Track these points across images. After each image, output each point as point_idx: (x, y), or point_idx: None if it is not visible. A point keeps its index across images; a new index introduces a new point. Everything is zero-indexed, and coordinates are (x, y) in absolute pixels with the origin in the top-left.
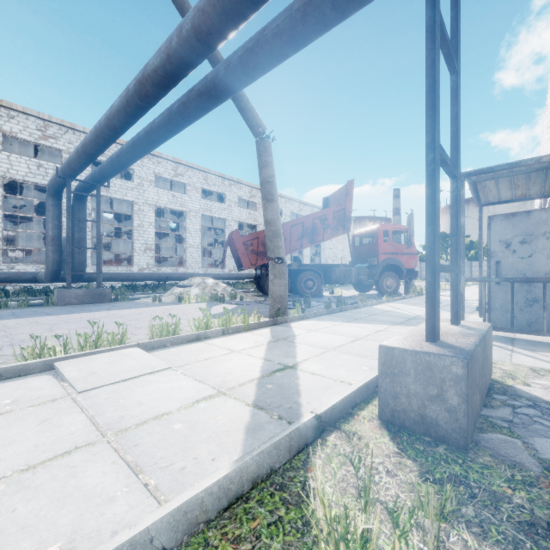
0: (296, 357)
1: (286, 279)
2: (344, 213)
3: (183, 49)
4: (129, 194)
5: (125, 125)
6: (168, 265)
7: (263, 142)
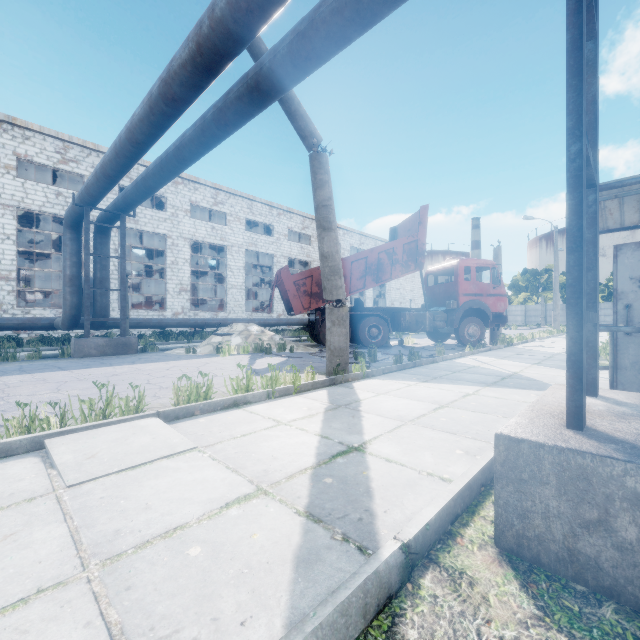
0: (362, 434)
1: (347, 327)
2: (416, 246)
3: (216, 34)
4: (161, 226)
5: (149, 139)
6: (207, 308)
7: (318, 156)
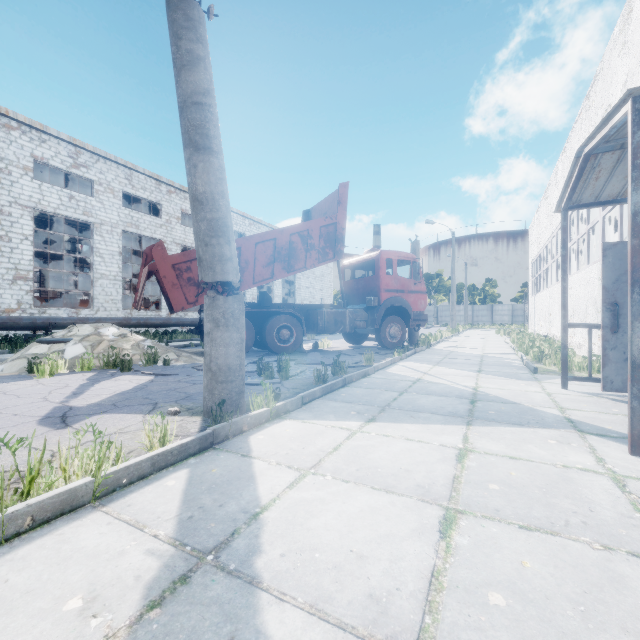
0: None
1: (241, 330)
2: (335, 230)
3: None
4: None
5: None
6: (65, 304)
7: (183, 2)
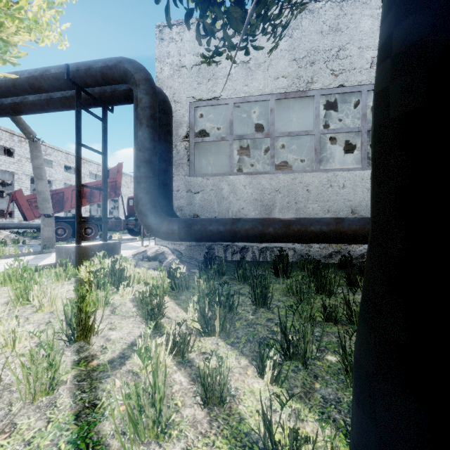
0: (40, 262)
1: (54, 227)
2: (116, 184)
3: None
4: None
5: None
6: None
7: (34, 143)
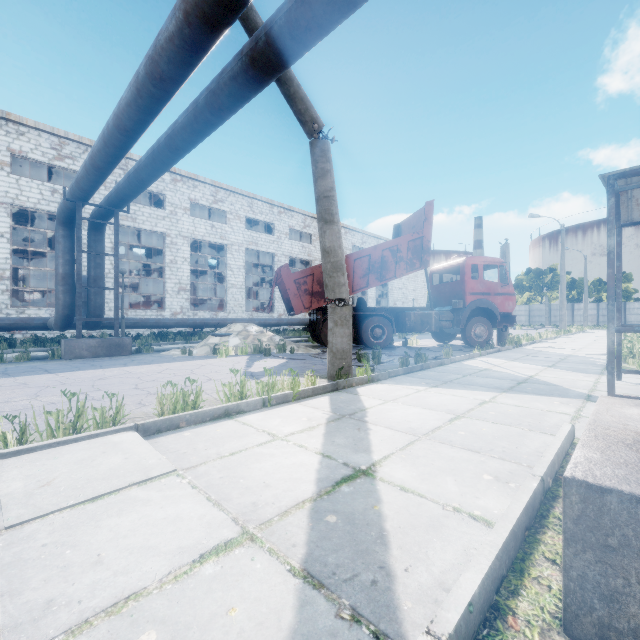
0: (370, 452)
1: (350, 328)
2: (421, 243)
3: None
4: (159, 224)
5: (138, 126)
6: (207, 308)
7: (319, 143)
